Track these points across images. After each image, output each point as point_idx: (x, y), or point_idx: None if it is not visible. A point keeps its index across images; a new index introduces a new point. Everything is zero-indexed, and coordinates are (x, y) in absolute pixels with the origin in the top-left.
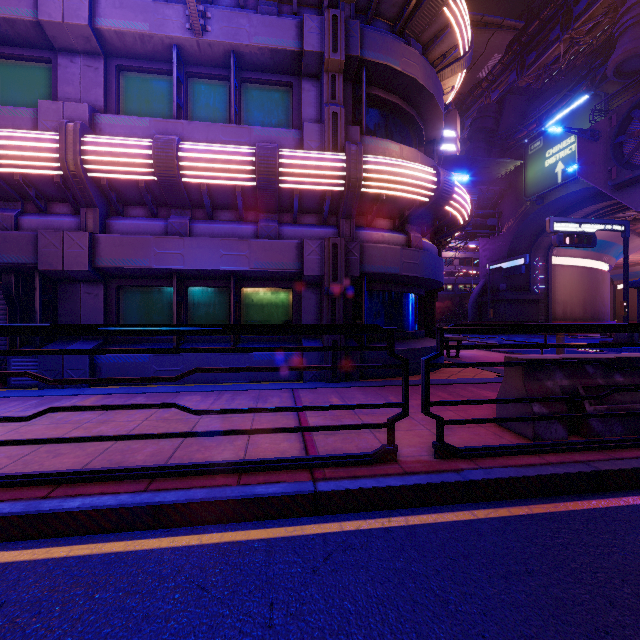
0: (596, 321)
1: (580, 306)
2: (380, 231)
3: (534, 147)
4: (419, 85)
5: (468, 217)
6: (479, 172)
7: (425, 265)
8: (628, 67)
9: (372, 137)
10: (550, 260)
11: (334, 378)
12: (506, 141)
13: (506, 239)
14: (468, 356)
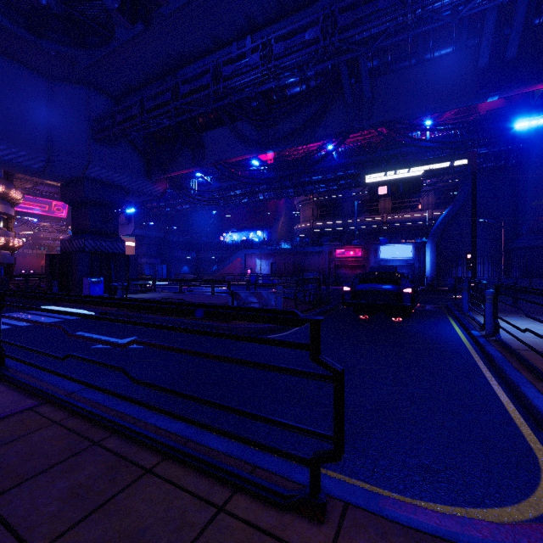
0: None
1: None
2: None
3: None
4: (1, 211)
5: (22, 245)
6: None
7: (3, 259)
8: None
9: None
10: None
11: None
12: None
13: None
14: None
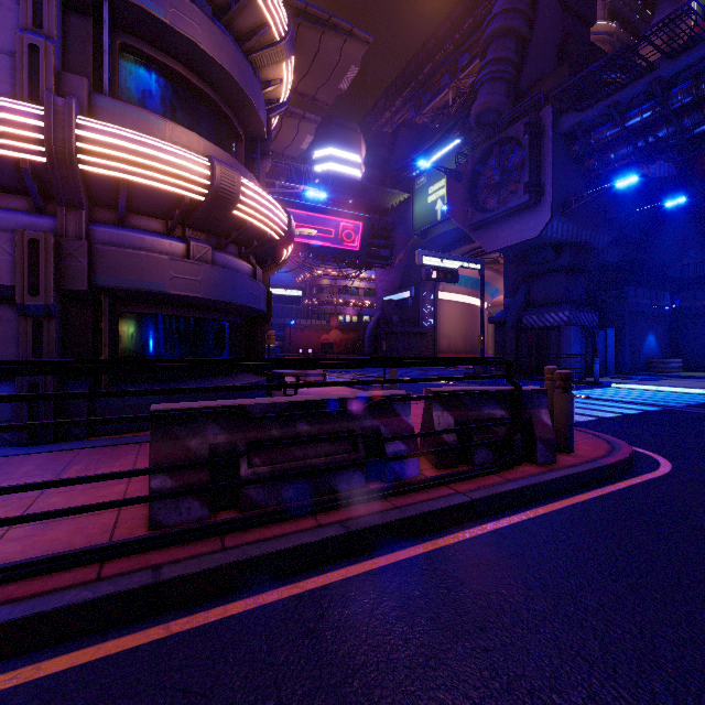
0: (475, 354)
1: (462, 339)
2: (139, 233)
3: (420, 182)
4: (204, 53)
5: (285, 232)
6: (371, 199)
7: (214, 283)
8: (486, 119)
9: (116, 100)
10: (437, 295)
11: (35, 439)
12: (397, 172)
13: (398, 271)
14: (311, 394)
